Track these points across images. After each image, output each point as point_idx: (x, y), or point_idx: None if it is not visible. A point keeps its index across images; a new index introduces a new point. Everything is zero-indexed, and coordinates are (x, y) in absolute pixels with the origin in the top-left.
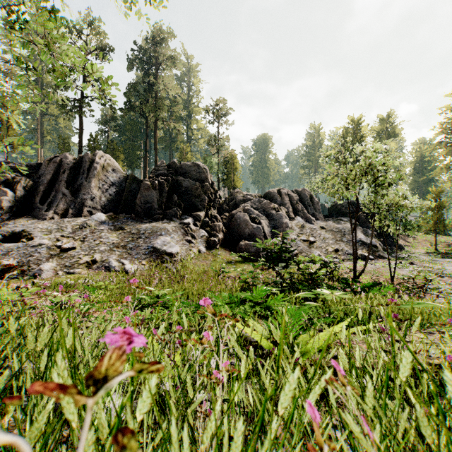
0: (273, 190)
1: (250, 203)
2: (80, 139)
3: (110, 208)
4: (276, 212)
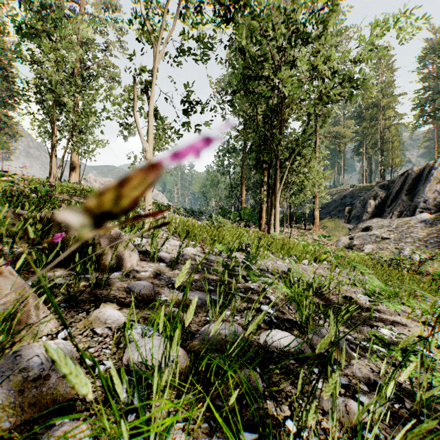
0: None
1: None
2: None
3: None
4: None
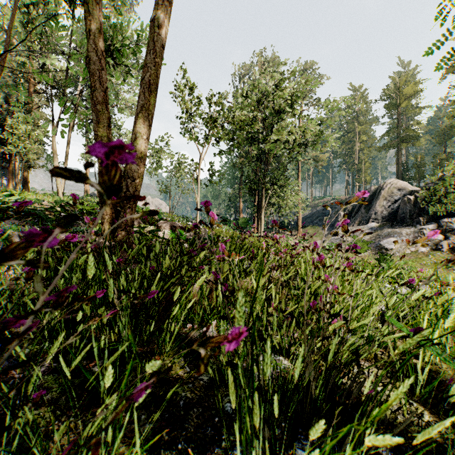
0: None
1: None
2: (399, 166)
3: (389, 218)
4: None
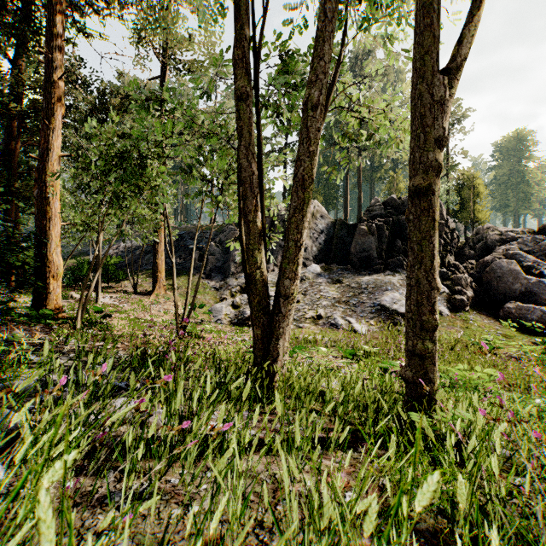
0: None
1: (515, 244)
2: (284, 188)
3: (320, 258)
4: None
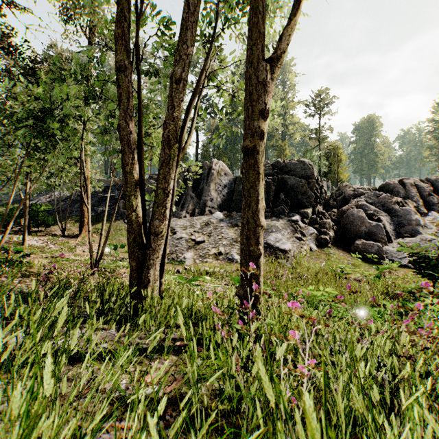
0: (393, 181)
1: (363, 198)
2: (197, 150)
3: (224, 207)
4: (400, 207)
